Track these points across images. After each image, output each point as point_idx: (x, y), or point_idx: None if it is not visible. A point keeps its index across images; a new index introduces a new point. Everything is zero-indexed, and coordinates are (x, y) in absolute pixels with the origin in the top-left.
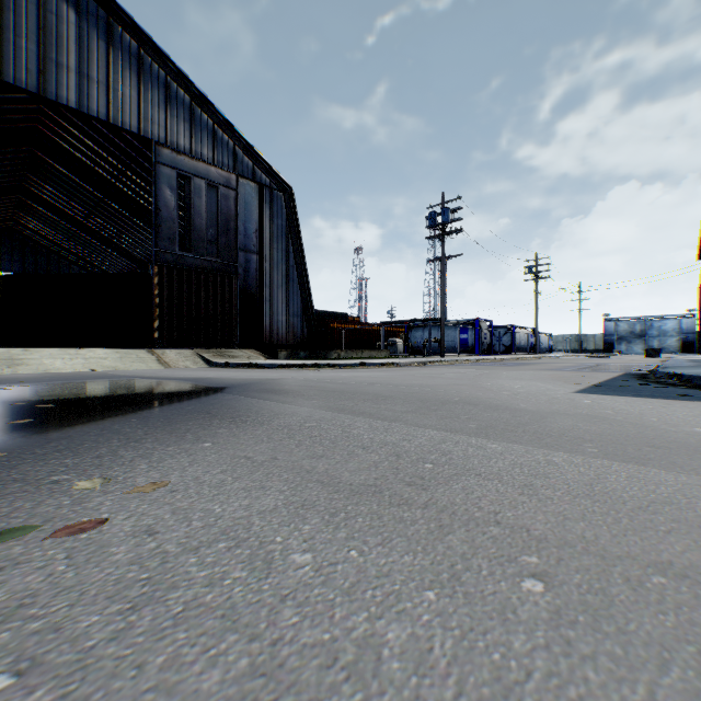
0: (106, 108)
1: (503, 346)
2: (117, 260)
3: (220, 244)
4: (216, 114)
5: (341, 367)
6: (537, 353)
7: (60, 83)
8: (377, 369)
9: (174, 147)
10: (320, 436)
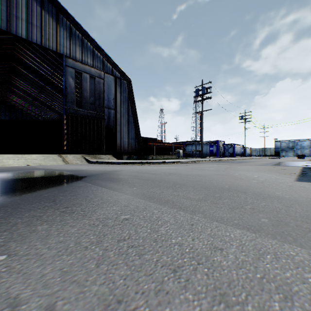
0: (41, 39)
1: (229, 153)
2: (52, 114)
3: (96, 105)
4: (94, 43)
5: (153, 163)
6: (245, 156)
7: (18, 26)
8: (171, 165)
9: (74, 58)
10: (128, 239)
